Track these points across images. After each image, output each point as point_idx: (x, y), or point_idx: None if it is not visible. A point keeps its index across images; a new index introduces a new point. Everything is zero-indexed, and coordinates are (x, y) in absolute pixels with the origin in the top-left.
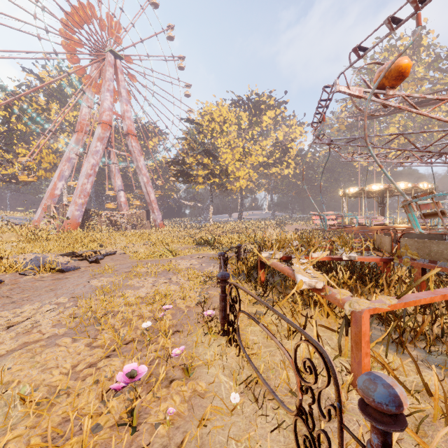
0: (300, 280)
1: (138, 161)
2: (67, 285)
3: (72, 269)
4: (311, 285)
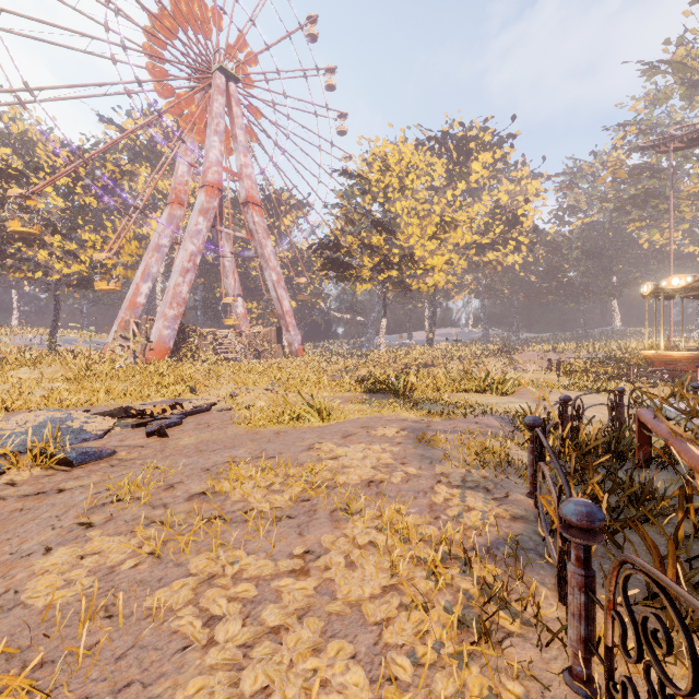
0: None
1: (264, 247)
2: (10, 541)
3: (94, 456)
4: None
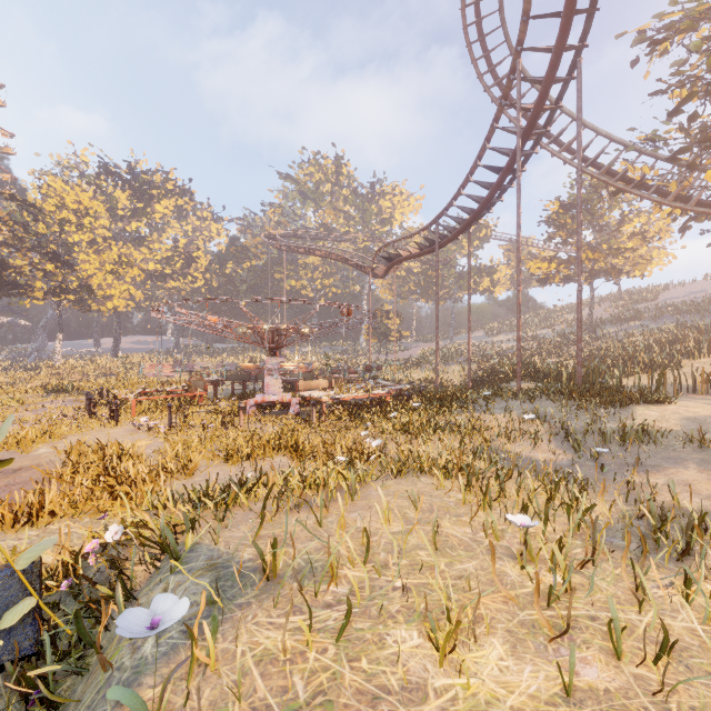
0: (120, 395)
1: None
2: None
3: None
4: (125, 397)
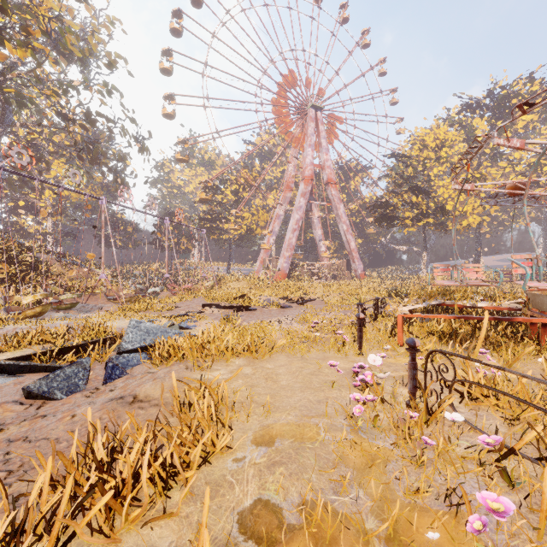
0: (388, 306)
1: (338, 209)
2: (288, 313)
3: (288, 307)
4: (395, 309)
